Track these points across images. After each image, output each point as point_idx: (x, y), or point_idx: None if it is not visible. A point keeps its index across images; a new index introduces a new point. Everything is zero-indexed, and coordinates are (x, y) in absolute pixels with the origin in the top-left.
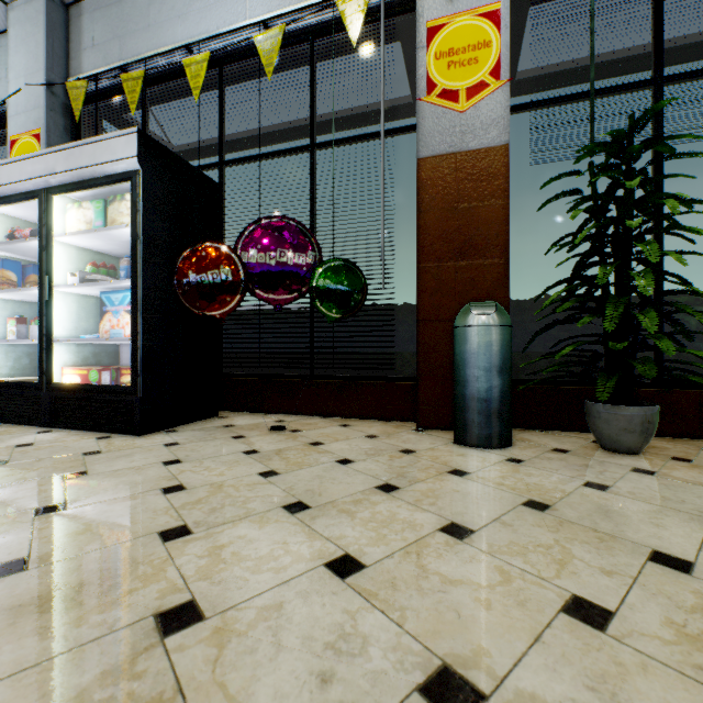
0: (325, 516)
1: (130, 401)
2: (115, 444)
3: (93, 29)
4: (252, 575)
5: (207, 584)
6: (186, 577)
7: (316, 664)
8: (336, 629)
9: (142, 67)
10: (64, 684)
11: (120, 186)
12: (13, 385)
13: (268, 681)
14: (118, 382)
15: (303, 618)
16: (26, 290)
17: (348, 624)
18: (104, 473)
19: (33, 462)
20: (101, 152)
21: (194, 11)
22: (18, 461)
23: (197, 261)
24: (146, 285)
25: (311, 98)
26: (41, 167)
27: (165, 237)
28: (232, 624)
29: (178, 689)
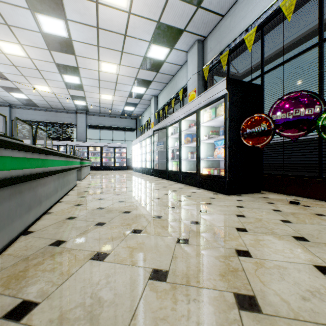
0: (318, 247)
1: (223, 181)
2: (219, 196)
3: (210, 44)
4: (272, 253)
5: (253, 248)
6: (245, 243)
7: (300, 292)
8: (314, 288)
9: (227, 49)
10: (211, 253)
11: (220, 101)
12: (190, 173)
13: (276, 285)
14: (219, 174)
15: (296, 276)
16: (193, 143)
17: (322, 290)
18: (216, 205)
19: (196, 197)
20: (214, 91)
21: (249, 12)
22: (193, 196)
23: (250, 124)
24: (229, 136)
25: (319, 14)
26: (197, 102)
27: (236, 116)
28: (262, 263)
29: (243, 269)
